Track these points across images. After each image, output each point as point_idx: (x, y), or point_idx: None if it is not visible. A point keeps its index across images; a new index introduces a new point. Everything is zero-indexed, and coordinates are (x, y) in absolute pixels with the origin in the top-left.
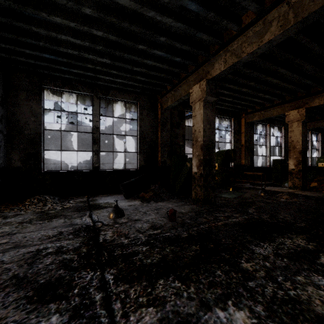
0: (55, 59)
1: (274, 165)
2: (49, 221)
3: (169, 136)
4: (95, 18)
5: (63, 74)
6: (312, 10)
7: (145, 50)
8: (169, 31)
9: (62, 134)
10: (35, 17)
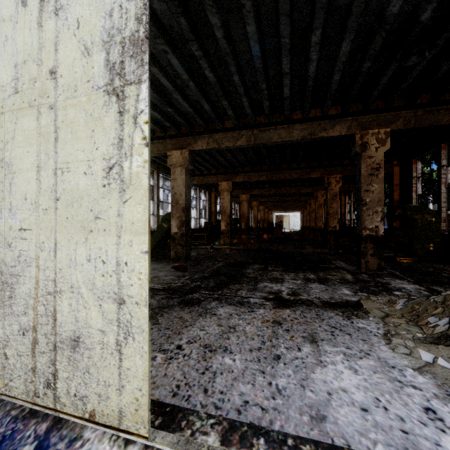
0: None
1: (206, 227)
2: None
3: None
4: None
5: None
6: (262, 142)
7: None
8: (176, 106)
9: None
10: None
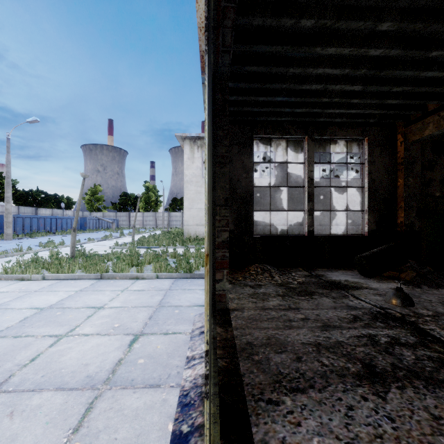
0: (280, 101)
1: None
2: (313, 299)
3: (418, 184)
4: (379, 34)
5: (280, 117)
6: None
7: (429, 58)
8: None
9: None
10: (296, 56)
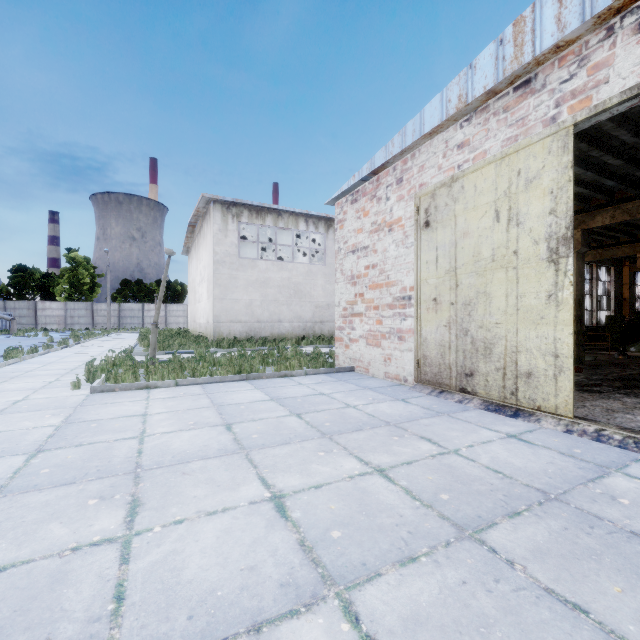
0: None
1: (609, 324)
2: None
3: None
4: None
5: None
6: None
7: None
8: None
9: (268, 277)
10: None
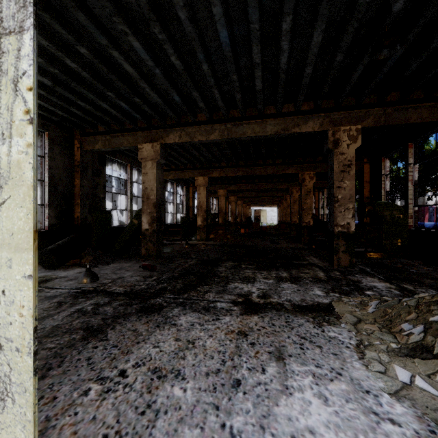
0: None
1: (182, 222)
2: None
3: (91, 186)
4: (76, 51)
5: None
6: (235, 136)
7: (105, 94)
8: (144, 96)
9: None
10: None
